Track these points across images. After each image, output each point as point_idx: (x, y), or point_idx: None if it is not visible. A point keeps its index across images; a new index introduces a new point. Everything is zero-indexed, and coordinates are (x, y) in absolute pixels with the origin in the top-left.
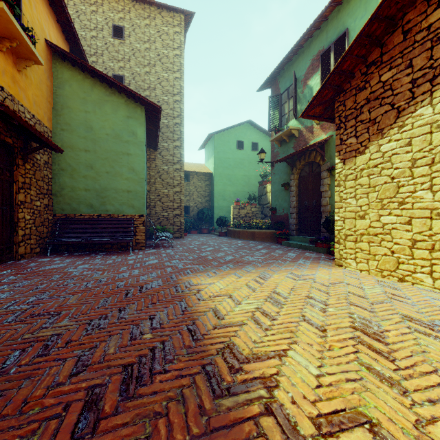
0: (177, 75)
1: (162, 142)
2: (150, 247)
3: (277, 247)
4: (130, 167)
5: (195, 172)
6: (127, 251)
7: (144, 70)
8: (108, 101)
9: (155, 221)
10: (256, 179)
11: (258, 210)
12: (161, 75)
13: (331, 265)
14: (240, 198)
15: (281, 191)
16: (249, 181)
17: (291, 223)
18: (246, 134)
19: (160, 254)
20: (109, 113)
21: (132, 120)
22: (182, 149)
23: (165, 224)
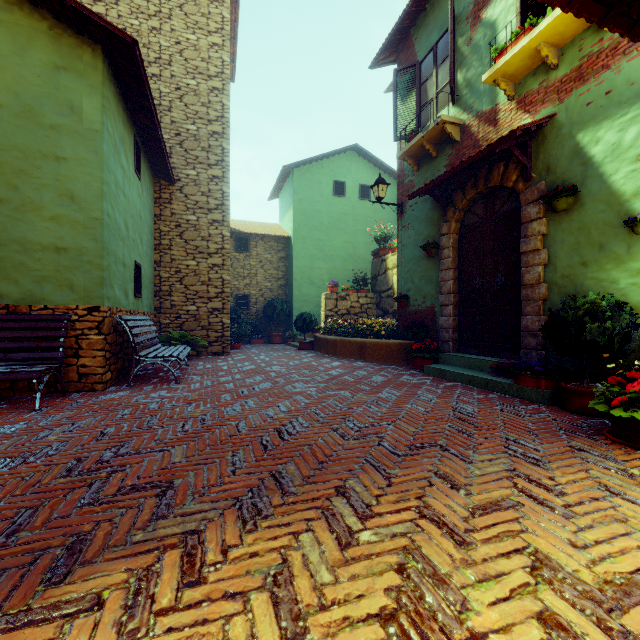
0: (216, 39)
1: (185, 168)
2: (125, 383)
3: (416, 379)
4: (65, 190)
5: (260, 235)
6: (51, 396)
7: (148, 24)
8: (3, 22)
9: (171, 322)
10: (368, 248)
11: (372, 301)
12: (183, 36)
13: (634, 476)
14: (340, 281)
15: (419, 261)
16: (355, 253)
17: (442, 325)
18: (350, 170)
19: (115, 411)
20: (5, 52)
21: (68, 76)
22: (226, 183)
23: (191, 328)
